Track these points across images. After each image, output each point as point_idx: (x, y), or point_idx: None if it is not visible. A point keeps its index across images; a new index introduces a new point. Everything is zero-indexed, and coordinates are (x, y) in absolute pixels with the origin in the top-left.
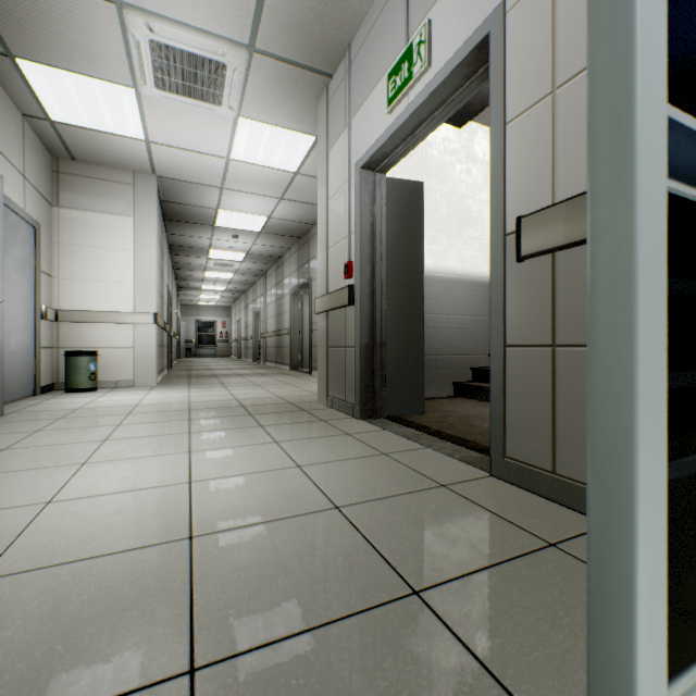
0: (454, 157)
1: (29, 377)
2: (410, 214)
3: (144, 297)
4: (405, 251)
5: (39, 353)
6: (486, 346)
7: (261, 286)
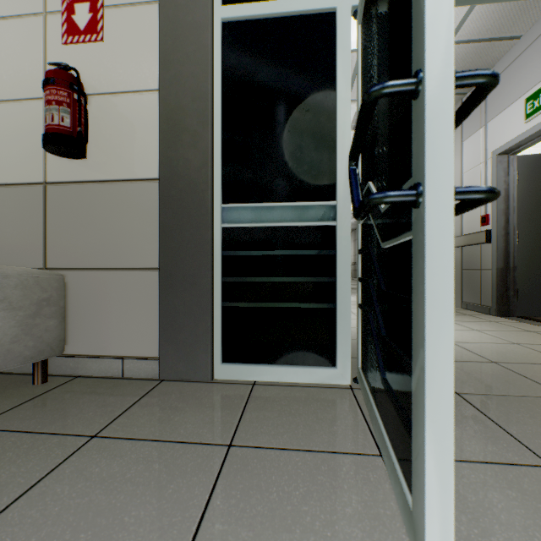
0: None
1: None
2: (538, 177)
3: None
4: (533, 204)
5: None
6: None
7: None
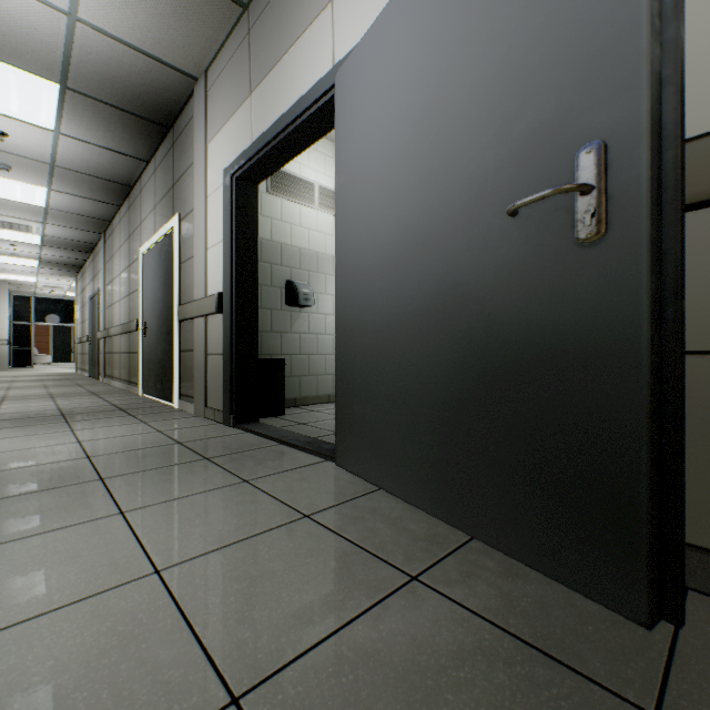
0: None
1: None
2: None
3: None
4: None
5: None
6: None
7: None
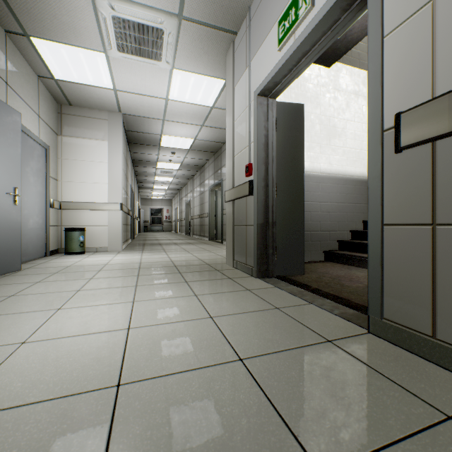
0: (324, 88)
1: (42, 245)
2: (294, 128)
3: (114, 193)
4: (290, 155)
5: (49, 229)
6: (348, 224)
7: (190, 186)
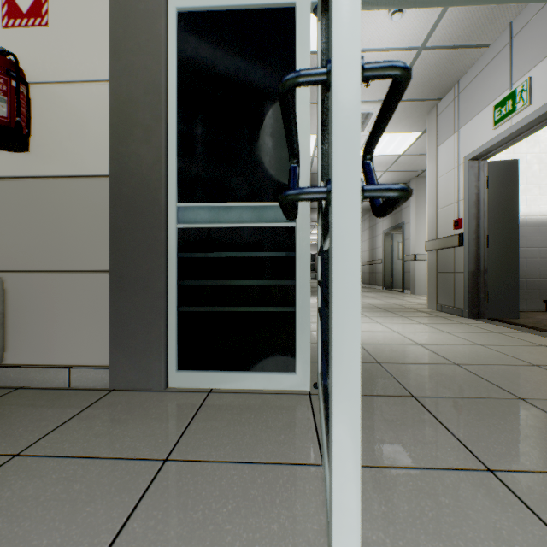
0: None
1: None
2: (507, 183)
3: None
4: (502, 208)
5: None
6: None
7: None
